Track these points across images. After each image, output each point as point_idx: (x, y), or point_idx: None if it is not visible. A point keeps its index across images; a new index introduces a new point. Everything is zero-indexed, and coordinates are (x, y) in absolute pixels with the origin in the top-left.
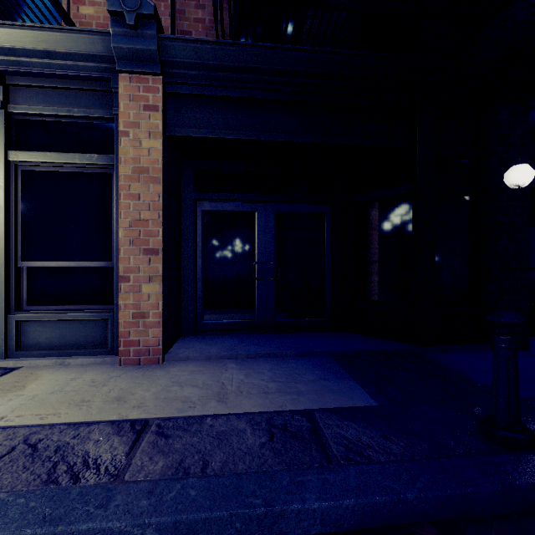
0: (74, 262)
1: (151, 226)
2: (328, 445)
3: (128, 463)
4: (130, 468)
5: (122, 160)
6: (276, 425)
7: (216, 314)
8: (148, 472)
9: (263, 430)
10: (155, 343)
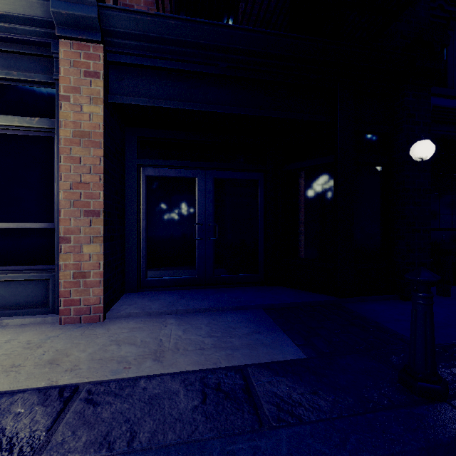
0: (14, 224)
1: (92, 188)
2: (259, 405)
3: (47, 440)
4: (48, 447)
5: (62, 124)
6: (209, 384)
7: (159, 272)
8: (68, 451)
9: (196, 391)
10: (96, 302)
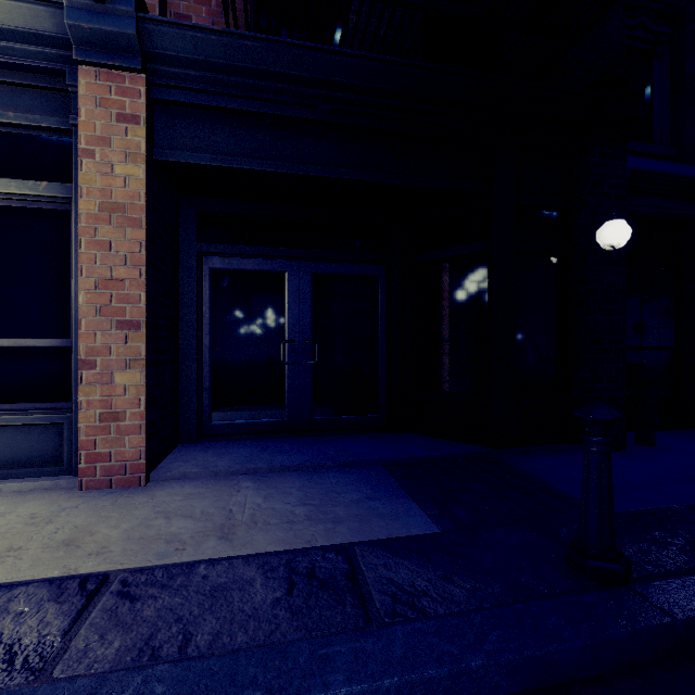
0: (10, 340)
1: (129, 288)
2: (368, 596)
3: (63, 647)
4: (66, 656)
5: (84, 192)
6: (299, 569)
7: (231, 412)
8: (93, 660)
9: (280, 579)
10: (134, 457)
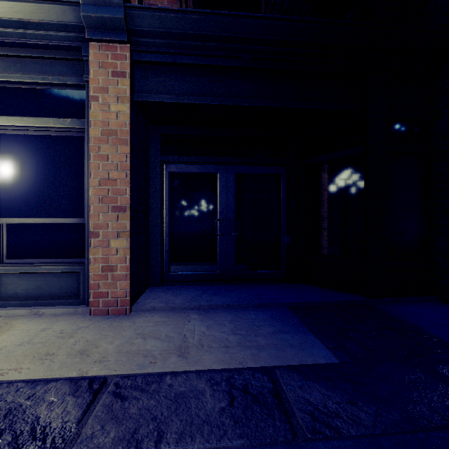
0: (49, 219)
1: (119, 184)
2: (292, 413)
3: (77, 433)
4: (79, 440)
5: (92, 123)
6: (236, 385)
7: (182, 266)
8: (97, 446)
9: (223, 392)
10: (122, 295)
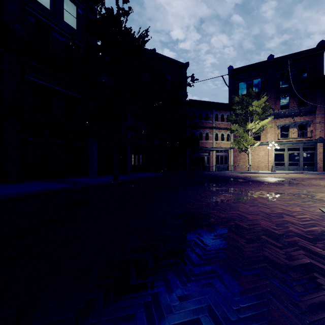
0: (309, 162)
1: (321, 158)
2: None
3: None
4: None
5: (317, 152)
6: None
7: None
8: None
9: None
10: (322, 170)
